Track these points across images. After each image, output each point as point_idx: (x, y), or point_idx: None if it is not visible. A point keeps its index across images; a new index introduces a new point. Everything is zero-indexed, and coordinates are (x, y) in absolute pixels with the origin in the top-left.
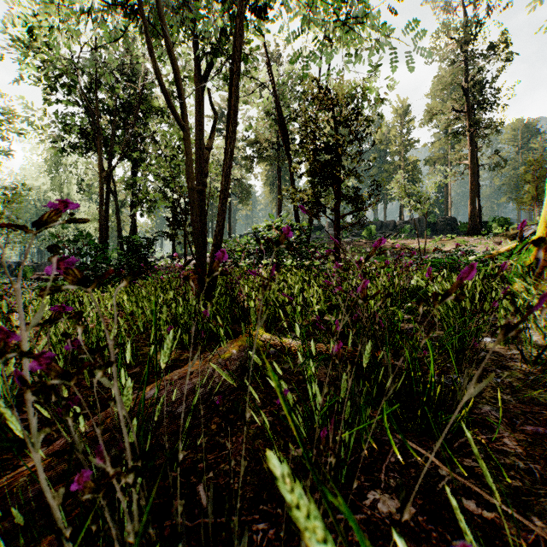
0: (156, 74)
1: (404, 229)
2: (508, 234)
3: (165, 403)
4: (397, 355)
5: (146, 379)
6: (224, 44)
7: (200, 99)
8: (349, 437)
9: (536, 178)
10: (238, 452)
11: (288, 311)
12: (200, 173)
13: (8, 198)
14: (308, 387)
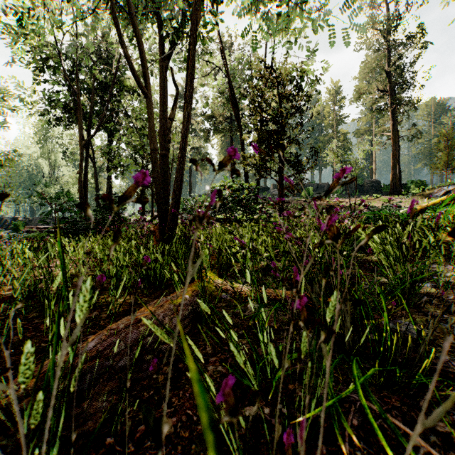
0: (122, 47)
1: (337, 190)
2: (424, 194)
3: (77, 375)
4: (358, 304)
5: (55, 343)
6: (184, 27)
7: (163, 76)
8: (310, 403)
9: (447, 147)
10: (184, 410)
11: (239, 258)
12: (163, 139)
13: (2, 163)
14: (260, 336)
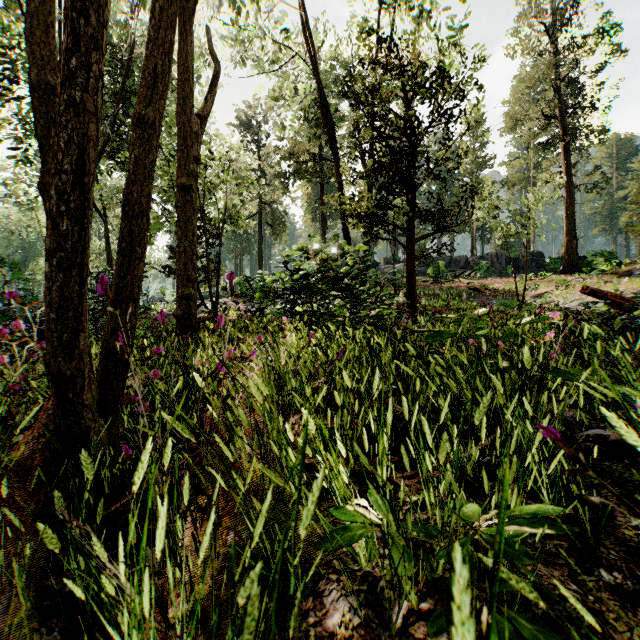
0: None
1: (480, 266)
2: (619, 272)
3: None
4: None
5: None
6: None
7: (186, 30)
8: None
9: None
10: None
11: None
12: (184, 155)
13: None
14: None
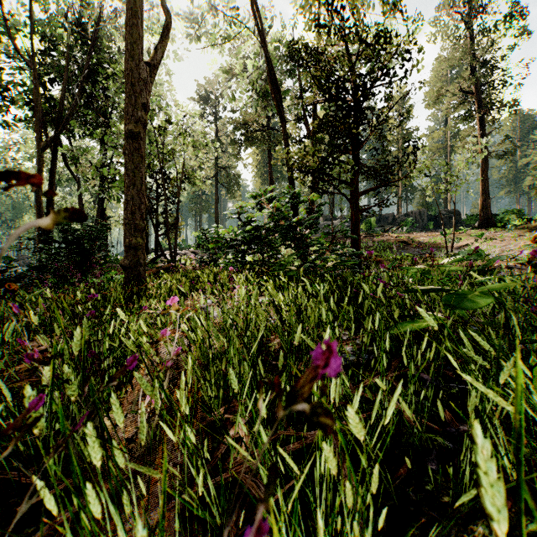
0: None
1: (406, 222)
2: (529, 226)
3: None
4: None
5: None
6: None
7: None
8: None
9: None
10: None
11: None
12: (132, 101)
13: None
14: None
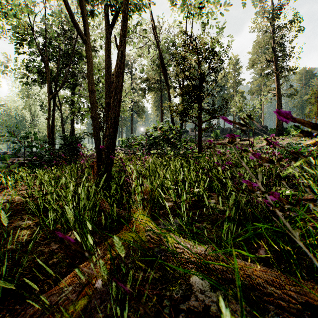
0: None
1: (236, 132)
2: (301, 135)
3: None
4: None
5: None
6: None
7: (108, 41)
8: None
9: (317, 101)
10: None
11: (171, 193)
12: (108, 90)
13: None
14: None
